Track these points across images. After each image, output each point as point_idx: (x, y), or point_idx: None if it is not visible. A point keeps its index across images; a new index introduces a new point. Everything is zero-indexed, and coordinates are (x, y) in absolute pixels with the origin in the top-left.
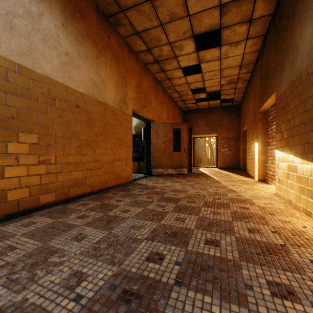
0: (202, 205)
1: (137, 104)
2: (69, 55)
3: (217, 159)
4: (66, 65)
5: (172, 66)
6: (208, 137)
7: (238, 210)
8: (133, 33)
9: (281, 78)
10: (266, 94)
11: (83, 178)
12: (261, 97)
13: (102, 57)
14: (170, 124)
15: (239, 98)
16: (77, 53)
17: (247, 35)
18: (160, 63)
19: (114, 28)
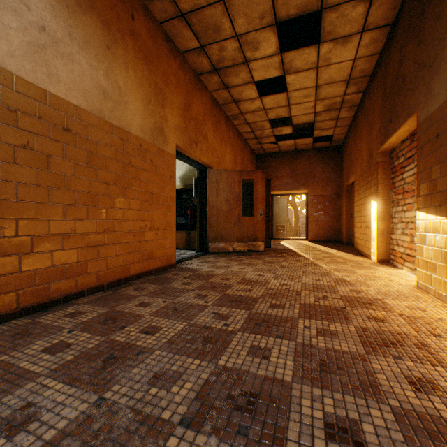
0: (297, 314)
1: (183, 137)
2: (49, 33)
3: (308, 228)
4: (41, 50)
5: (241, 79)
6: (293, 194)
7: (369, 324)
8: (175, 15)
9: (431, 87)
10: (395, 120)
11: (80, 263)
12: (384, 126)
13: (119, 48)
14: (237, 173)
15: (342, 134)
16: (66, 32)
17: (364, 24)
18: (221, 74)
19: (141, 3)
